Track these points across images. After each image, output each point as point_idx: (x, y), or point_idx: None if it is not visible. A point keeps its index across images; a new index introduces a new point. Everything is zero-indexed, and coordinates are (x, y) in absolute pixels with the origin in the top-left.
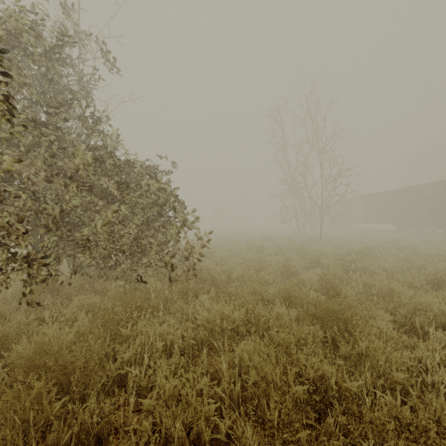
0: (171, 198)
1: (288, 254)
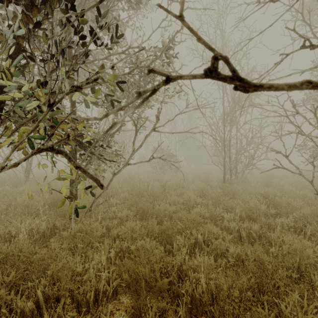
0: None
1: None
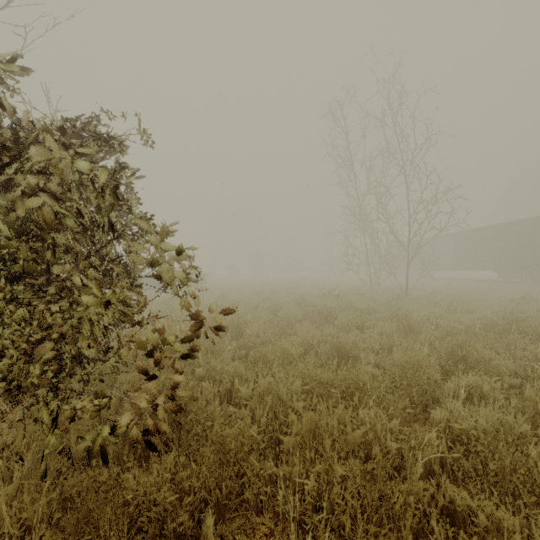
0: (124, 206)
1: (382, 327)
